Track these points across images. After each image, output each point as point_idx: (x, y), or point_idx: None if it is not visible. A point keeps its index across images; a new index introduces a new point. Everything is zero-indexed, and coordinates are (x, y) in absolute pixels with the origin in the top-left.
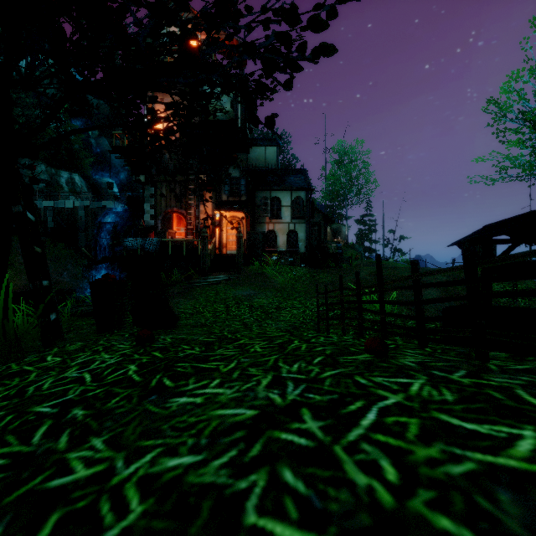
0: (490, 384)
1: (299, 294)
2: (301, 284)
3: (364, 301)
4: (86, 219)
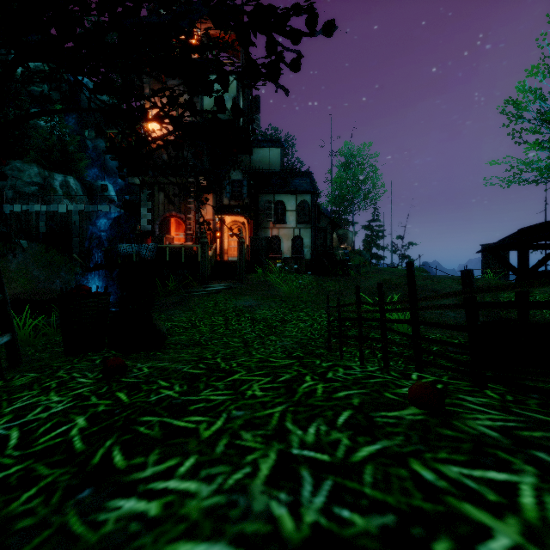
0: None
1: (305, 304)
2: (308, 293)
3: (390, 319)
4: (81, 223)
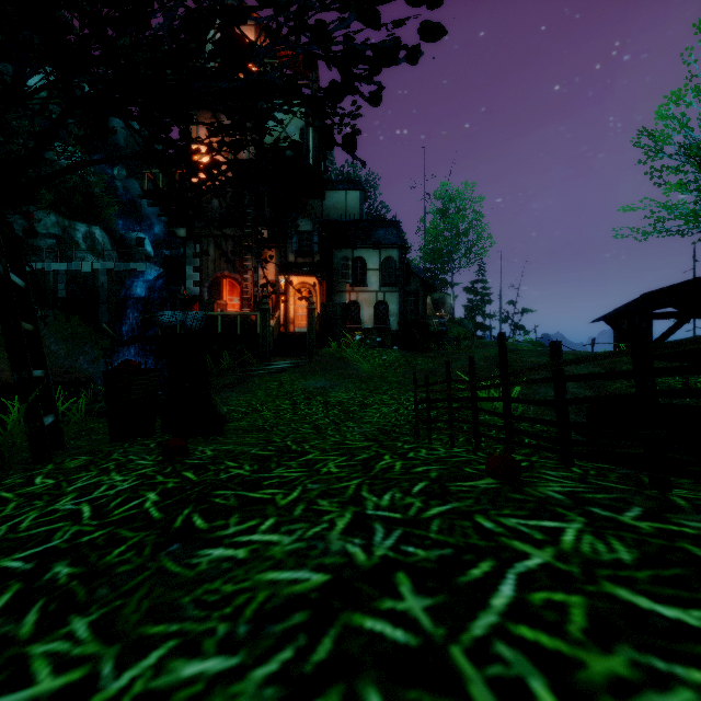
0: (684, 533)
1: (390, 386)
2: (393, 372)
3: (481, 397)
4: (110, 286)
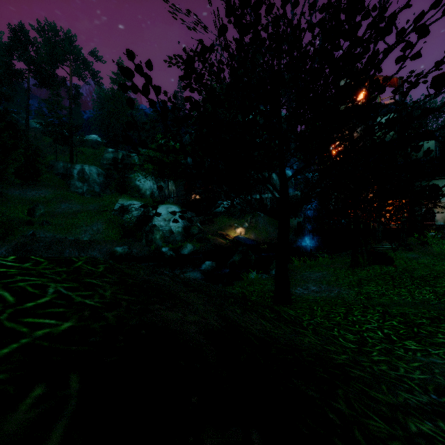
0: None
1: None
2: None
3: None
4: None
